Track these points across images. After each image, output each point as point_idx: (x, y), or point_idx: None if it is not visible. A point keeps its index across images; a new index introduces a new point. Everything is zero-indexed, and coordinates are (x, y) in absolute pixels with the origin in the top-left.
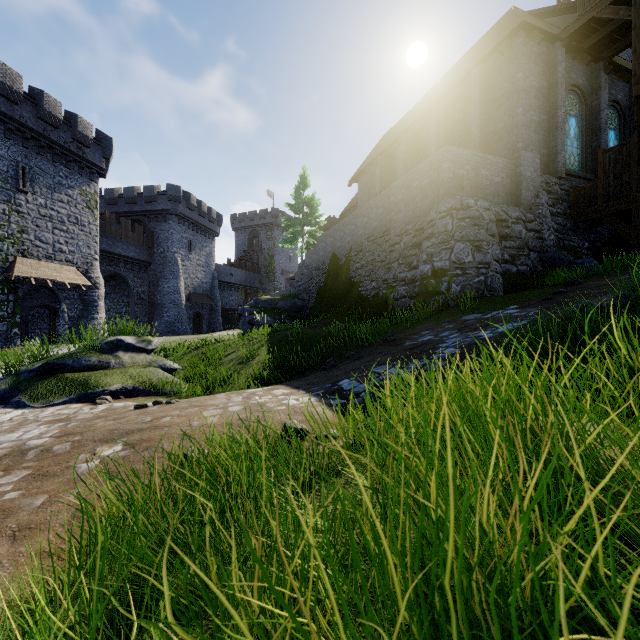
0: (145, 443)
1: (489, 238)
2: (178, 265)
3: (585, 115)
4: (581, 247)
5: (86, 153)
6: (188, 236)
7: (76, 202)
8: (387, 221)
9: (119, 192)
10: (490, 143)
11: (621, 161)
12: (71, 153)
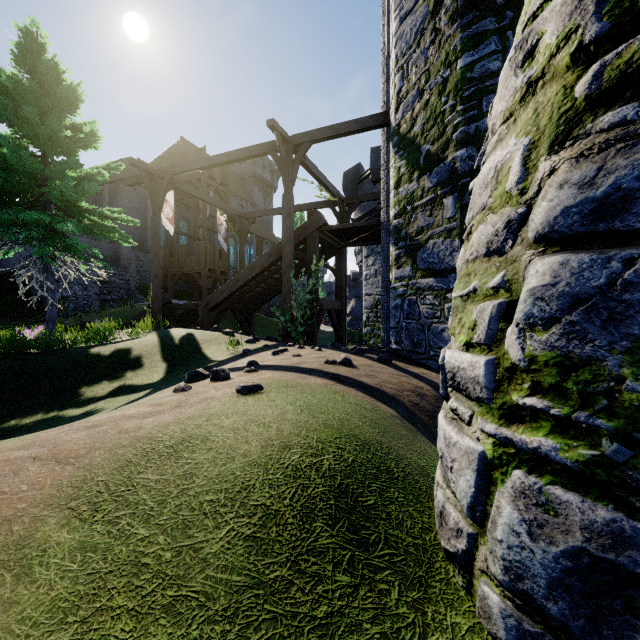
0: None
1: (92, 284)
2: None
3: None
4: None
5: None
6: None
7: None
8: None
9: None
10: None
11: (166, 254)
12: None
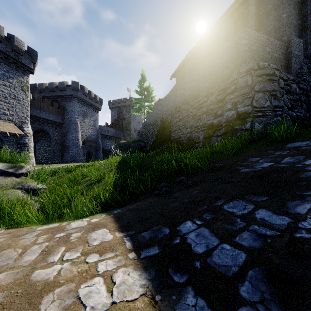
0: None
1: (280, 89)
2: (77, 125)
3: None
4: None
5: (20, 58)
6: (83, 109)
7: (14, 86)
8: (197, 89)
9: (46, 85)
10: None
11: None
12: (11, 58)
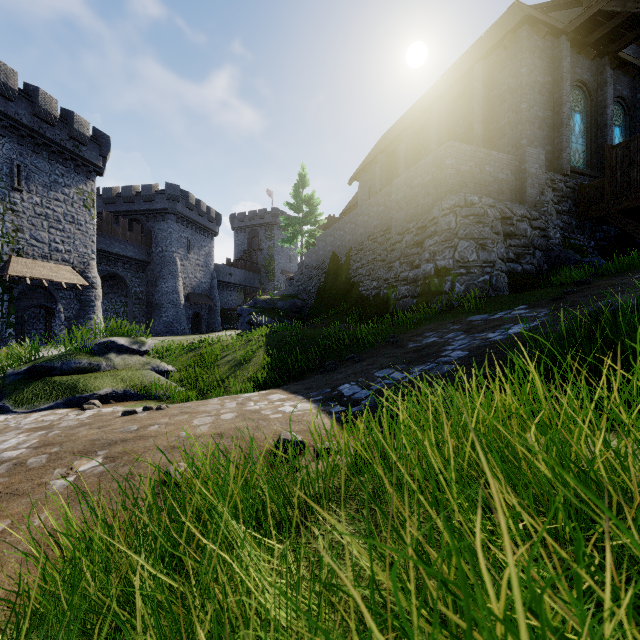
0: (127, 456)
1: (494, 236)
2: (177, 265)
3: (590, 111)
4: (587, 246)
5: (83, 151)
6: (187, 235)
7: (72, 201)
8: (388, 219)
9: (117, 191)
10: (493, 140)
11: (628, 157)
12: (67, 151)
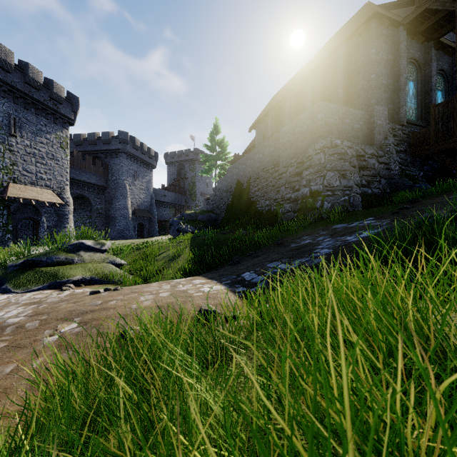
0: (95, 321)
1: (351, 168)
2: (126, 189)
3: (420, 80)
4: (418, 175)
5: (60, 108)
6: (133, 168)
7: (52, 143)
8: (277, 157)
9: (84, 136)
10: (351, 100)
11: (447, 113)
12: (49, 108)
